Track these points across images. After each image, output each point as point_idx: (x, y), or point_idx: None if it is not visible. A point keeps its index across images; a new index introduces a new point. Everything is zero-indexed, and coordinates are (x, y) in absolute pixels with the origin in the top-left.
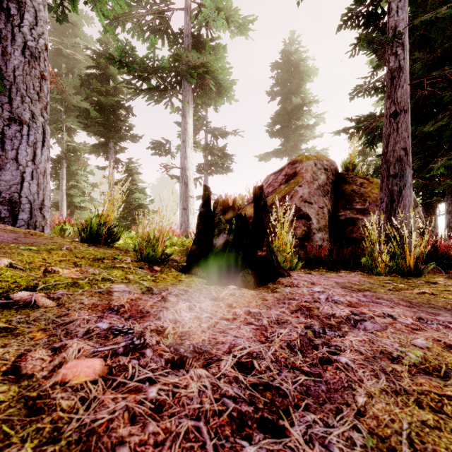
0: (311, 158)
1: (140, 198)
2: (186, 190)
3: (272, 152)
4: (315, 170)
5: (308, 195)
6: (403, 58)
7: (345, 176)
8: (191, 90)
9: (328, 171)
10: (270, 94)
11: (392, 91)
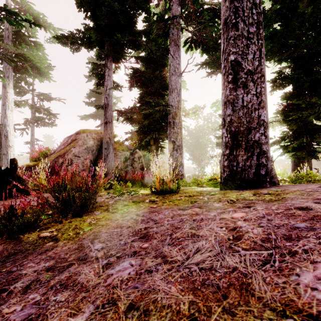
0: (86, 132)
1: None
2: (5, 140)
3: (89, 115)
4: (86, 139)
5: (78, 153)
6: (109, 100)
7: None
8: (11, 68)
9: (95, 139)
10: (87, 77)
11: (105, 113)
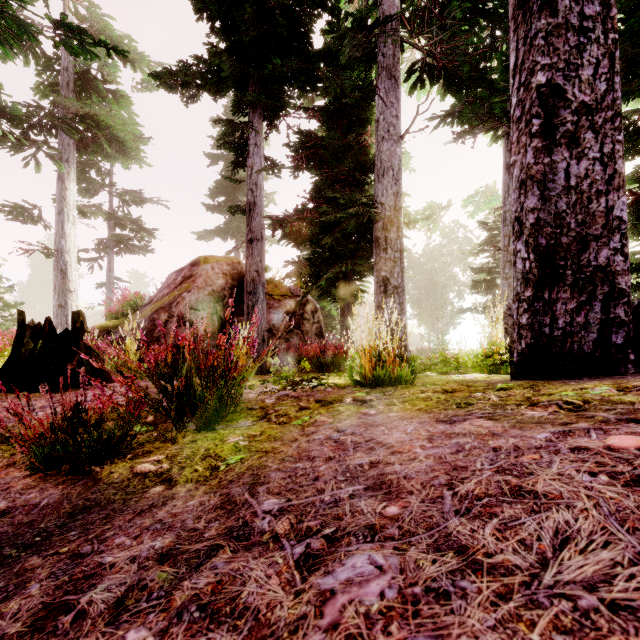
0: (211, 261)
1: None
2: (63, 280)
3: (214, 230)
4: (211, 275)
5: (196, 302)
6: (257, 195)
7: None
8: (73, 143)
9: (228, 276)
10: (209, 156)
11: (250, 221)
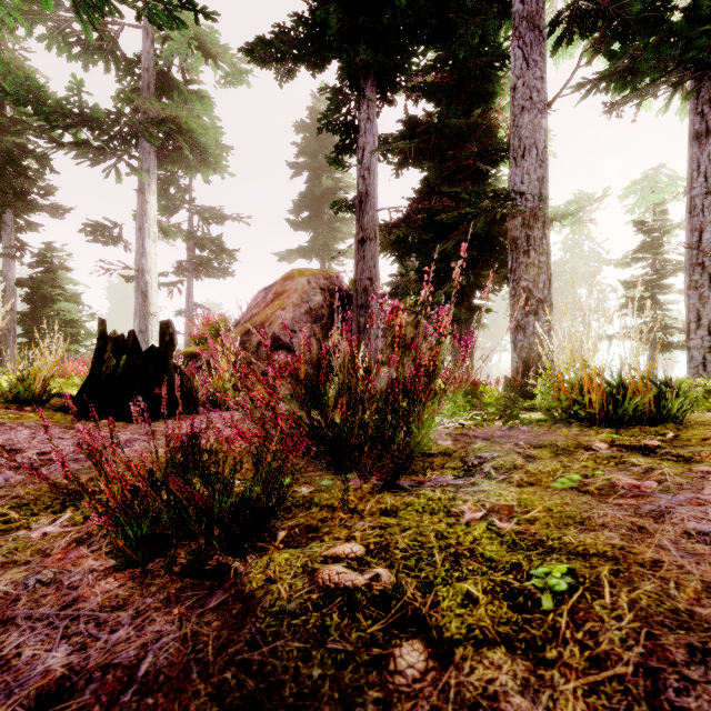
0: (306, 274)
1: (70, 311)
2: (144, 303)
3: (297, 250)
4: (307, 290)
5: (292, 322)
6: (369, 183)
7: (351, 298)
8: (153, 152)
9: (326, 291)
10: (292, 166)
11: (360, 216)
